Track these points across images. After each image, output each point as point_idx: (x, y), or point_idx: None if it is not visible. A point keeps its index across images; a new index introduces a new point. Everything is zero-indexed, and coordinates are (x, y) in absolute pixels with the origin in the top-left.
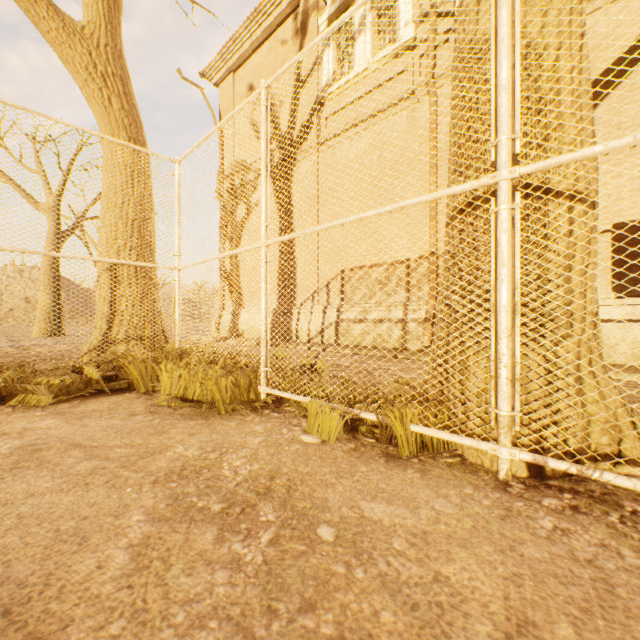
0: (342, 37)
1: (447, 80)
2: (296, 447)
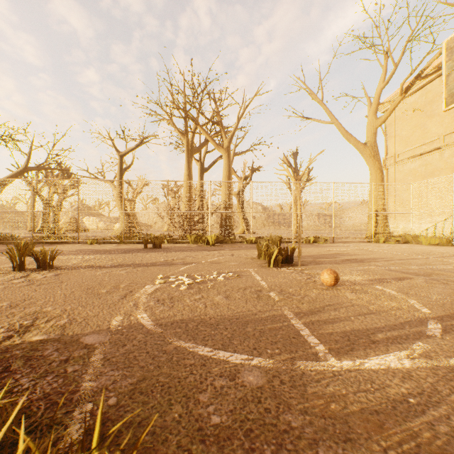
0: None
1: None
2: None
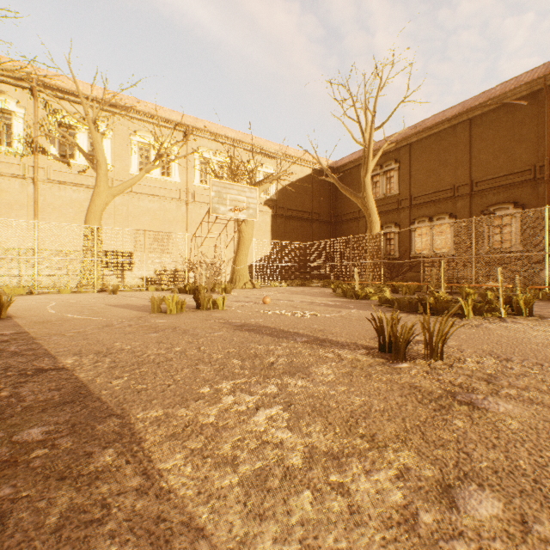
0: None
1: (44, 183)
2: (66, 294)
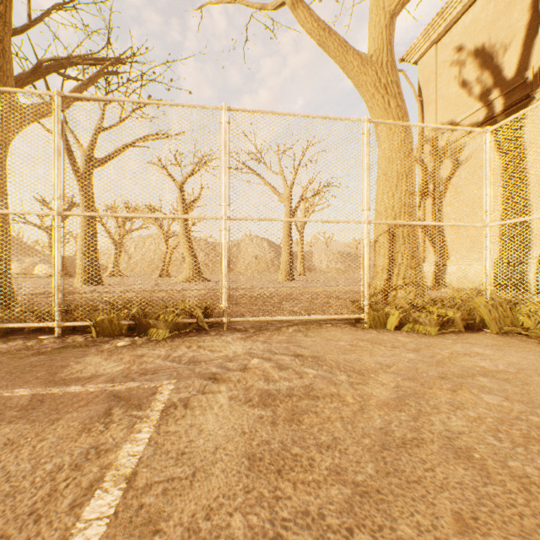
0: None
1: None
2: None
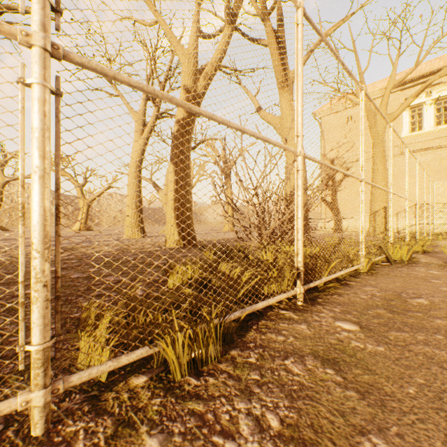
0: (415, 115)
1: None
2: None
